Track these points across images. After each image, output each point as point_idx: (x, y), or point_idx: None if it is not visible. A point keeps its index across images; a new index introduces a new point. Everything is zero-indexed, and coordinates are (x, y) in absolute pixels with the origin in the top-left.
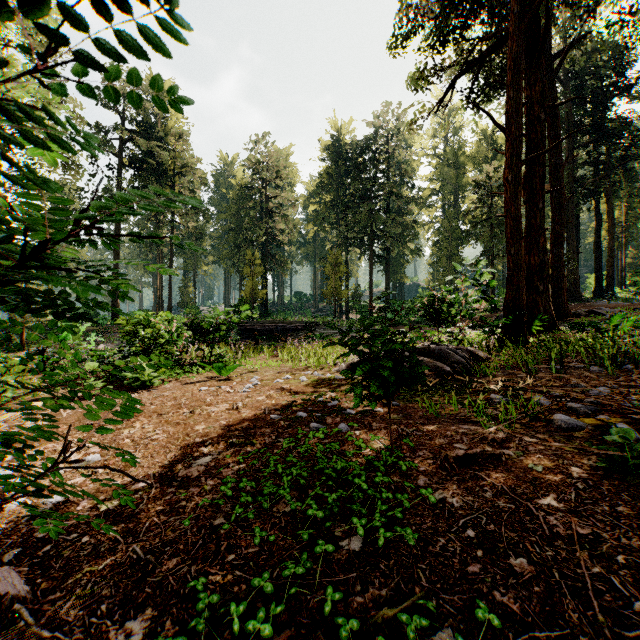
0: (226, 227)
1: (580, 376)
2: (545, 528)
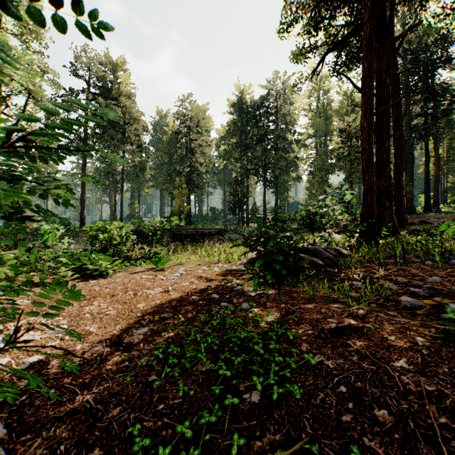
0: (161, 161)
1: (418, 268)
2: (400, 385)
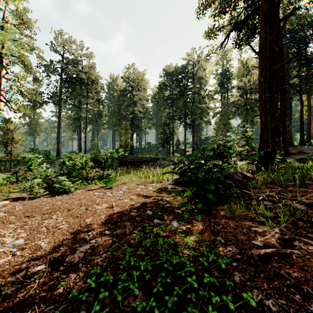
0: (113, 110)
1: None
2: None
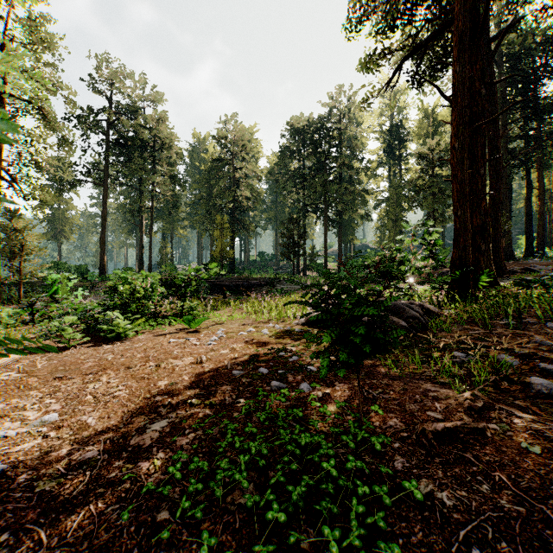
0: (199, 195)
1: (540, 333)
2: None
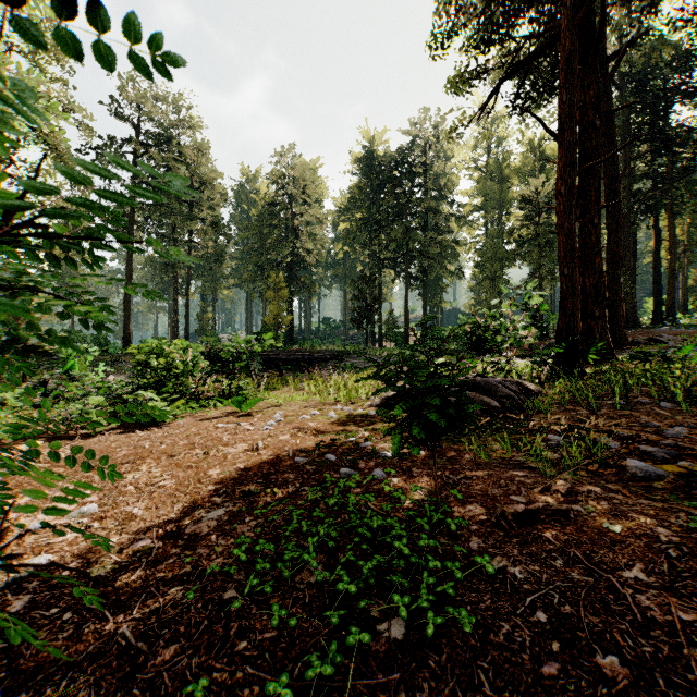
0: (248, 247)
1: (650, 413)
2: (636, 611)
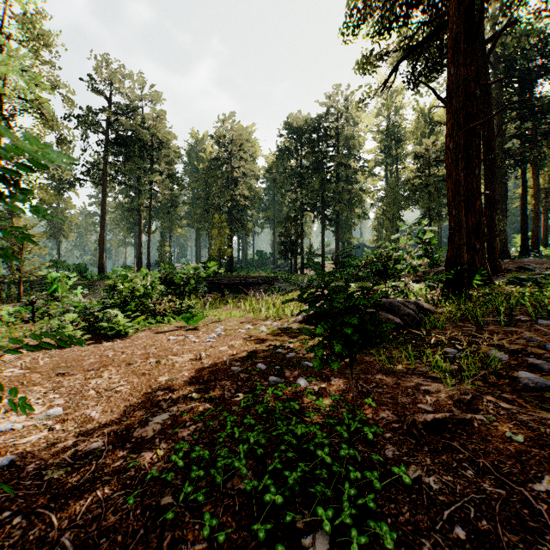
0: (197, 194)
1: (530, 329)
2: None
